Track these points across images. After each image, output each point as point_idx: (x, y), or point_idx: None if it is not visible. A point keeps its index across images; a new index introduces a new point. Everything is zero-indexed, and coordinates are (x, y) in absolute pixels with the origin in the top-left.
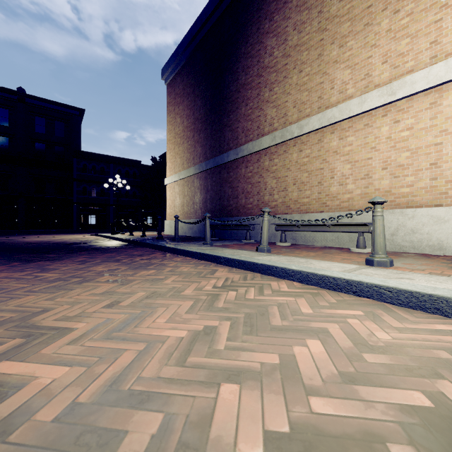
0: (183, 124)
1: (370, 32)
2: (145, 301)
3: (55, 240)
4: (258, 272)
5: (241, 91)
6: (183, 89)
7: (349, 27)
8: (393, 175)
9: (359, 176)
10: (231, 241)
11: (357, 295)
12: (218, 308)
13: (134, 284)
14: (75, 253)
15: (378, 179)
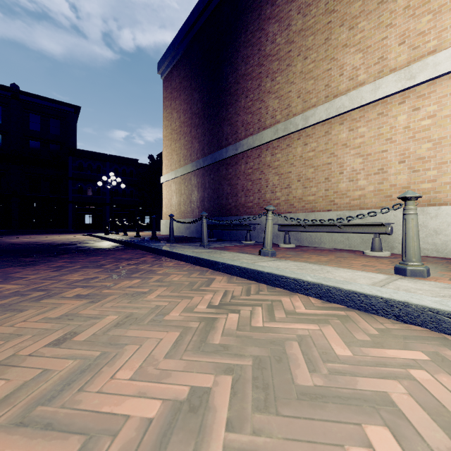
0: (179, 119)
1: (385, 10)
2: (112, 331)
3: (44, 241)
4: (264, 282)
5: (240, 82)
6: (179, 83)
7: (360, 6)
8: (412, 169)
9: (372, 171)
10: (230, 242)
11: (400, 320)
12: (214, 345)
13: (107, 302)
14: (57, 256)
15: (394, 174)
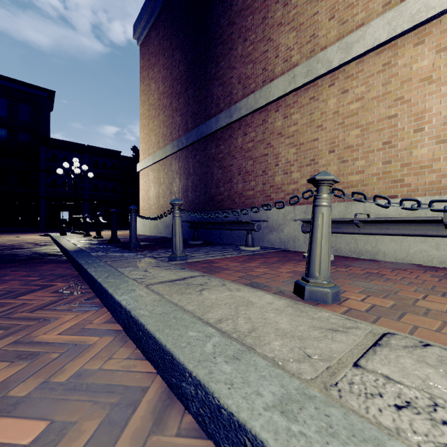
0: (158, 90)
1: None
2: None
3: None
4: None
5: (236, 22)
6: (158, 44)
7: None
8: None
9: None
10: (222, 248)
11: None
12: None
13: None
14: None
15: None
